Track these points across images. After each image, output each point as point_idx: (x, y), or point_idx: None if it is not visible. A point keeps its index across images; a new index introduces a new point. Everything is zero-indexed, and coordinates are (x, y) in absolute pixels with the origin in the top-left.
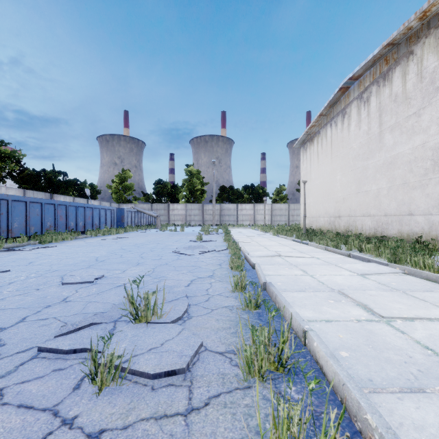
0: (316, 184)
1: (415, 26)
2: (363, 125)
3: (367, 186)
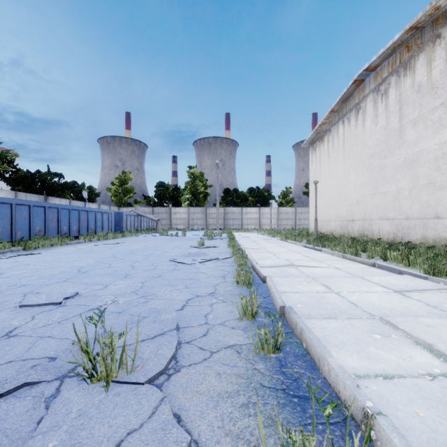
0: (326, 186)
1: (443, 5)
2: (380, 120)
3: (385, 186)
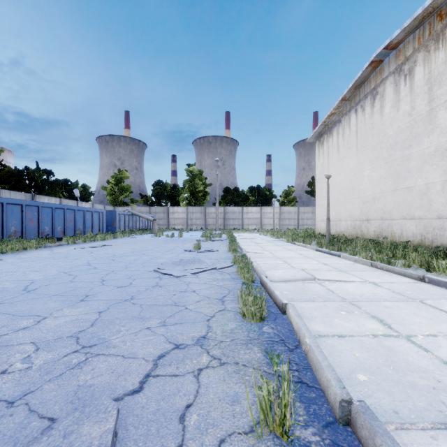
0: (336, 182)
1: None
2: (403, 104)
3: (409, 181)
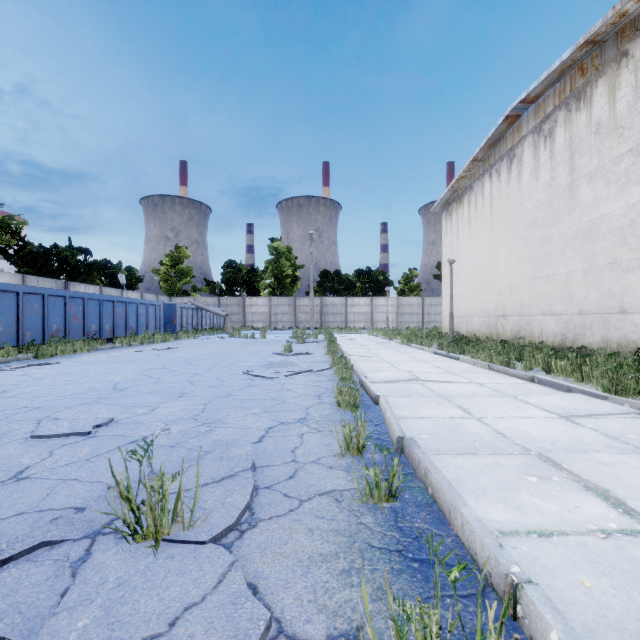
0: (467, 267)
1: (632, 10)
2: (542, 173)
3: (549, 268)
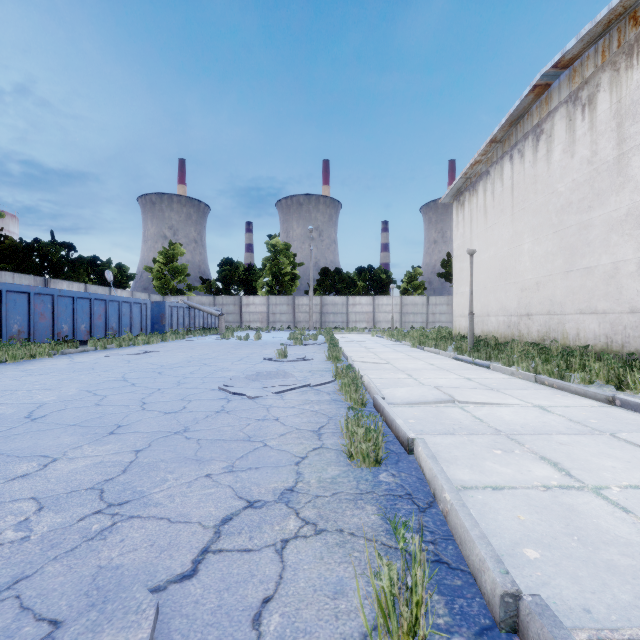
0: (482, 261)
1: None
2: (579, 148)
3: (589, 258)
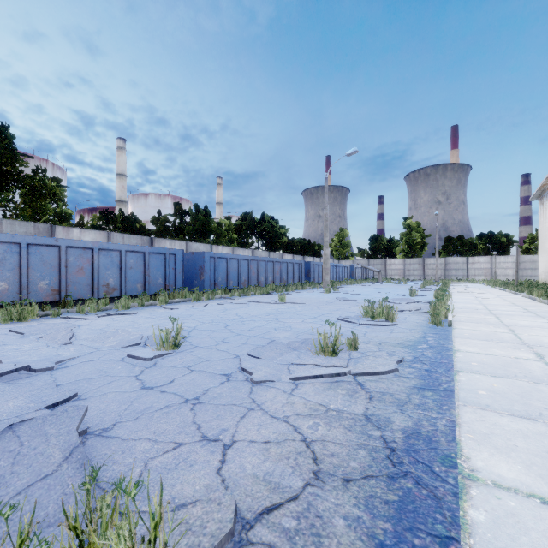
0: None
1: None
2: None
3: None
